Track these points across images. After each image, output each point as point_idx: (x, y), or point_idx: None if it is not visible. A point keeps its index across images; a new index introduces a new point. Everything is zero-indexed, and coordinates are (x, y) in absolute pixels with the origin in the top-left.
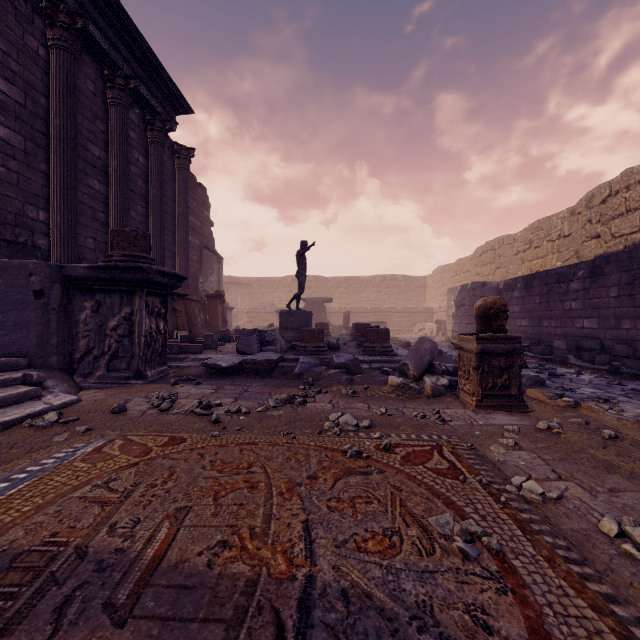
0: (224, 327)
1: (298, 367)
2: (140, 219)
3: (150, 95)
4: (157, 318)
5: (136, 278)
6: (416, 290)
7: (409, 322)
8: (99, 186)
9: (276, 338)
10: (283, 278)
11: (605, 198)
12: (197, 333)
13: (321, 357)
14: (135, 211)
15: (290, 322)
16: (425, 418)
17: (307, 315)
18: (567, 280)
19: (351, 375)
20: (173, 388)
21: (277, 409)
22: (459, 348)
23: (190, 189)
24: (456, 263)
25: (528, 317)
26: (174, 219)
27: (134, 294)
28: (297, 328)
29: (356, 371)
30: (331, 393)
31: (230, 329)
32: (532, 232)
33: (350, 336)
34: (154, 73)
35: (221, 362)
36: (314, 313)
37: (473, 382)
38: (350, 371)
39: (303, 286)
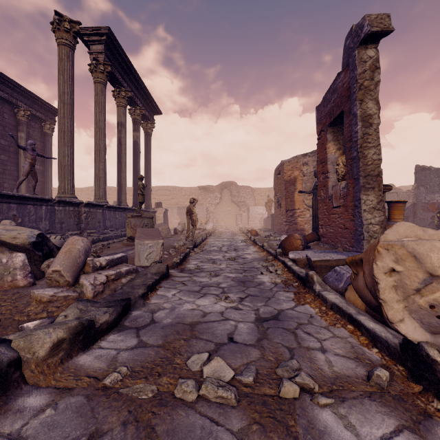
0: None
1: None
2: None
3: None
4: None
5: None
6: None
7: None
8: None
9: None
10: None
11: (93, 190)
12: None
13: None
14: None
15: None
16: None
17: None
18: None
19: None
20: None
21: None
22: None
23: None
24: None
25: None
26: None
27: None
28: None
29: None
30: None
31: None
32: None
33: None
34: None
35: None
36: None
37: None
38: None
39: None
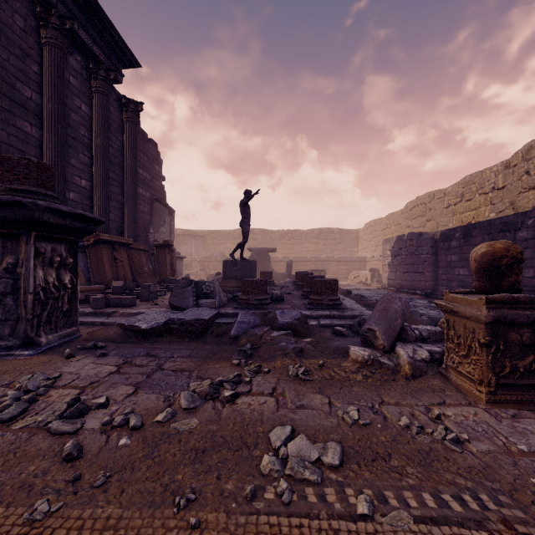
0: (173, 275)
1: (235, 328)
2: (83, 168)
3: (91, 41)
4: (61, 269)
5: (16, 217)
6: (350, 241)
7: (345, 270)
8: (31, 129)
9: (215, 290)
10: (233, 231)
11: None
12: (143, 282)
13: (263, 311)
14: (76, 159)
15: (233, 271)
16: (423, 431)
17: (250, 264)
18: (514, 229)
19: (299, 338)
20: (63, 364)
21: (190, 414)
22: (449, 311)
23: (140, 143)
24: (387, 217)
25: (467, 266)
26: (122, 171)
27: (19, 239)
28: (240, 277)
29: (304, 333)
30: (274, 372)
31: (180, 277)
32: (464, 186)
33: (293, 284)
34: (95, 19)
35: (141, 322)
36: (259, 262)
37: (480, 364)
38: (297, 333)
39: (247, 235)
